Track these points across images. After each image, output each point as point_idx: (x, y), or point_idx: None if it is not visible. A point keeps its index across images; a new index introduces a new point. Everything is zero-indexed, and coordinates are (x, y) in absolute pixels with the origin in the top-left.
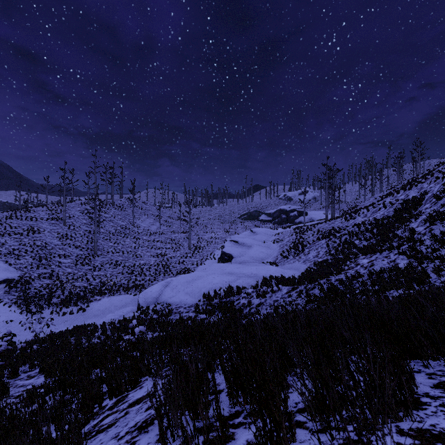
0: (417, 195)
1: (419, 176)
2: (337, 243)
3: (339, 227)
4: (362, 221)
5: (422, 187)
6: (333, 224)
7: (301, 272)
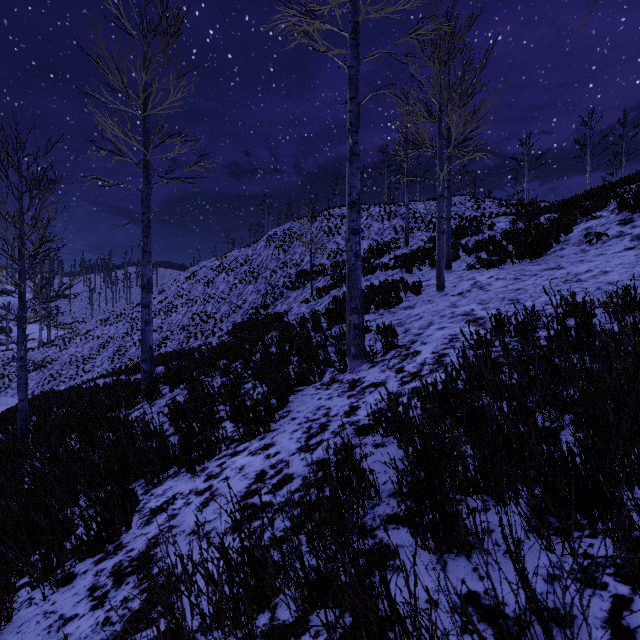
0: (114, 333)
1: (134, 304)
2: (48, 374)
3: (52, 358)
4: (73, 352)
5: (118, 326)
6: (47, 354)
7: (10, 405)
